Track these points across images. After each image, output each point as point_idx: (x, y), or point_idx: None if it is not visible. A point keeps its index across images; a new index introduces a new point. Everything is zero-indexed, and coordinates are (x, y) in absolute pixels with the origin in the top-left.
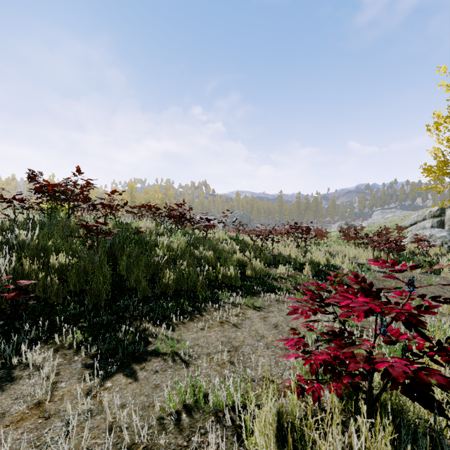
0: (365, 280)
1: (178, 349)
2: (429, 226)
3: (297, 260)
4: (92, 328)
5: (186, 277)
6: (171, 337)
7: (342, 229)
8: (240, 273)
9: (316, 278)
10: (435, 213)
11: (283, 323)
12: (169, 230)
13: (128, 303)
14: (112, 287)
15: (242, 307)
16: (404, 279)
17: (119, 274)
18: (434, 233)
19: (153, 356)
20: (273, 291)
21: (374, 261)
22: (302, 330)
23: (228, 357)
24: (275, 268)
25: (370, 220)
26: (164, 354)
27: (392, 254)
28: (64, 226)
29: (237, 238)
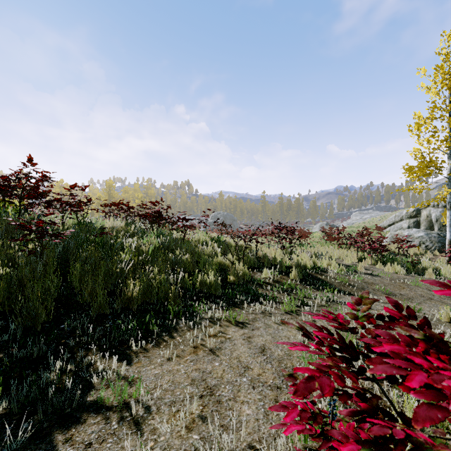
0: (414, 313)
1: (131, 397)
2: (406, 227)
3: (282, 263)
4: (12, 368)
5: (157, 287)
6: (124, 376)
7: (324, 229)
8: (221, 279)
9: (303, 282)
10: (411, 214)
11: (271, 345)
12: (141, 231)
13: (76, 324)
14: (57, 303)
15: (223, 324)
16: (392, 281)
17: (71, 286)
18: (412, 233)
19: (91, 413)
20: (258, 300)
21: (441, 285)
22: (295, 354)
23: (199, 408)
24: (260, 272)
25: (349, 221)
26: (109, 408)
27: (375, 254)
28: (8, 227)
29: (219, 239)
